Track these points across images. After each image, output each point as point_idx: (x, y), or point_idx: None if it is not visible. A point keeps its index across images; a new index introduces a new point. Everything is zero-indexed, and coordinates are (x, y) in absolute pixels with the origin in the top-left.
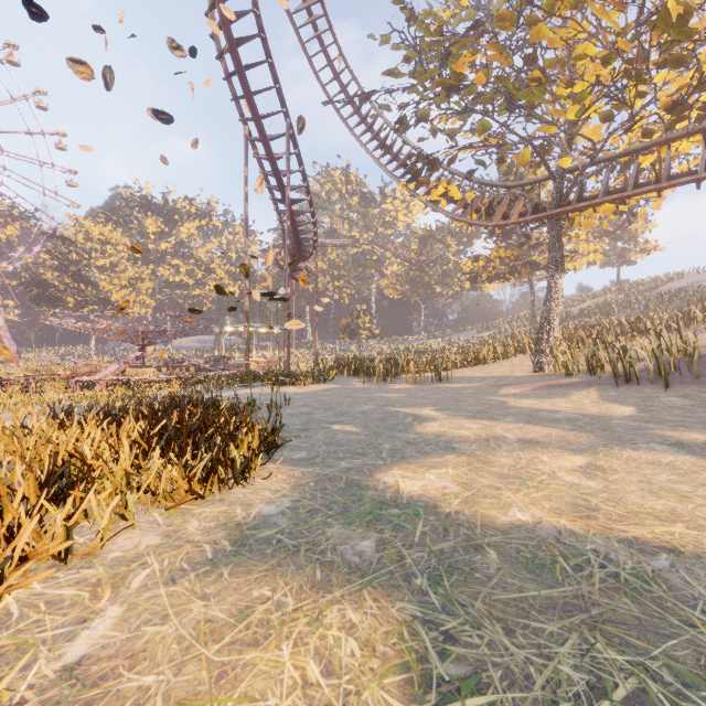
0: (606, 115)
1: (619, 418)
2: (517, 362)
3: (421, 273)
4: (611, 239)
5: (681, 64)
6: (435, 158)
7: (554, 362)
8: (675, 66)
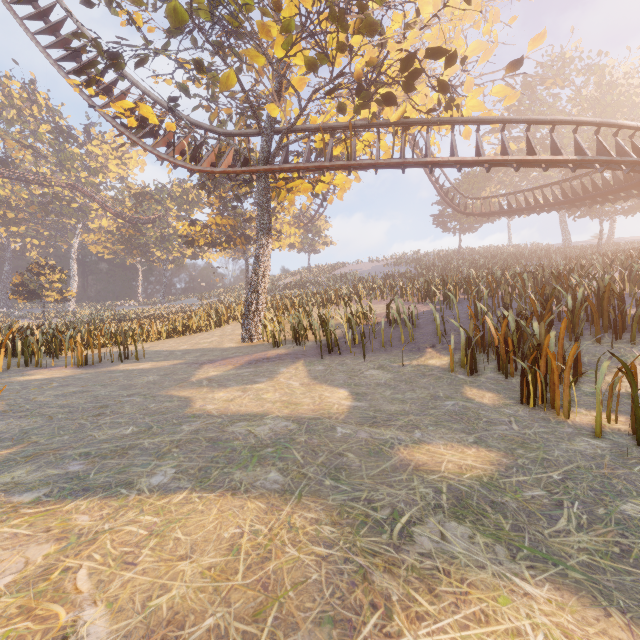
0: (311, 63)
1: (342, 420)
2: (229, 330)
3: (136, 232)
4: (305, 230)
5: (373, 33)
6: (118, 53)
7: (262, 331)
8: (368, 34)
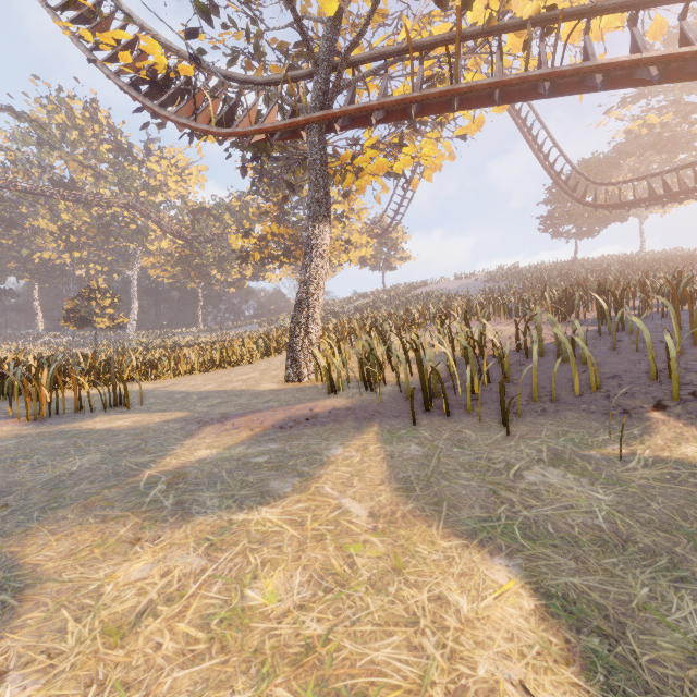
0: None
1: None
2: (278, 362)
3: (193, 251)
4: (379, 244)
5: None
6: None
7: (315, 365)
8: None
